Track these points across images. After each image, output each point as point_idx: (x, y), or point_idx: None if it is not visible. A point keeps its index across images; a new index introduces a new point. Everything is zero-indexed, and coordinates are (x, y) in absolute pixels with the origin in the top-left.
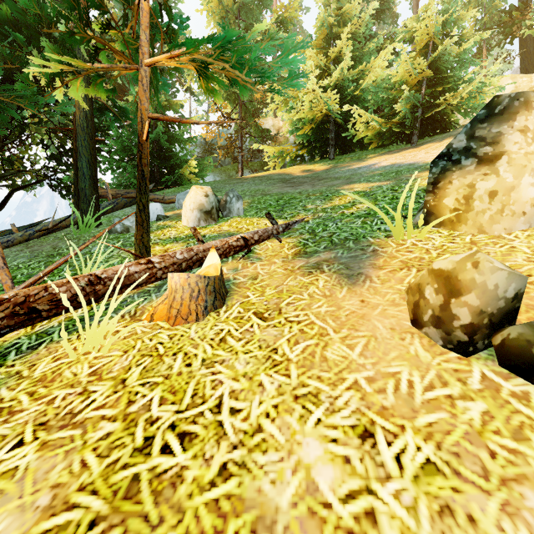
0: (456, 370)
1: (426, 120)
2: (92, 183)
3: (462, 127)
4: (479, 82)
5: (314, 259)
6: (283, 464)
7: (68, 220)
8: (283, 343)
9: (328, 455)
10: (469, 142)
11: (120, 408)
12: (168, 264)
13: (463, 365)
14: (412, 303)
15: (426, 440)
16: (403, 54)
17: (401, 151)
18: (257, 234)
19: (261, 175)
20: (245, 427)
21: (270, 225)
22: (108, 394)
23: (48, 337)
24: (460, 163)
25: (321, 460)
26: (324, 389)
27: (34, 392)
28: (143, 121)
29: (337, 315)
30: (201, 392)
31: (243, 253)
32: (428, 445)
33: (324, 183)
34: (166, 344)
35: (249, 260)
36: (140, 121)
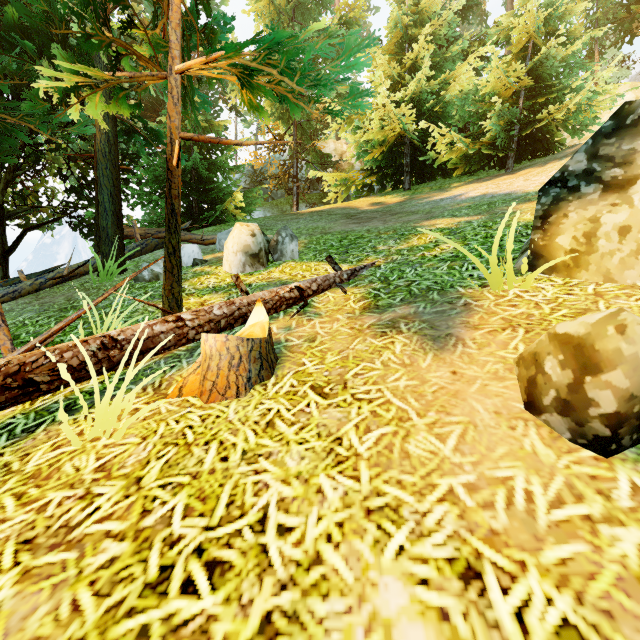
0: (594, 477)
1: (525, 140)
2: (115, 220)
3: (570, 147)
4: (591, 91)
5: (389, 314)
6: (351, 617)
7: (87, 266)
8: (349, 430)
9: (416, 606)
10: (591, 163)
11: (131, 520)
12: (202, 322)
13: (603, 469)
14: (525, 379)
15: (560, 588)
16: (496, 59)
17: (493, 178)
18: (315, 282)
19: (321, 210)
20: (298, 556)
21: (332, 271)
22: (118, 499)
23: (50, 416)
24: (580, 190)
25: (406, 614)
26: (406, 500)
27: (23, 494)
28: (172, 142)
29: (421, 392)
30: (239, 499)
31: (297, 306)
32: (563, 597)
33: (398, 219)
34: (197, 428)
35: (306, 316)
36: (169, 142)
